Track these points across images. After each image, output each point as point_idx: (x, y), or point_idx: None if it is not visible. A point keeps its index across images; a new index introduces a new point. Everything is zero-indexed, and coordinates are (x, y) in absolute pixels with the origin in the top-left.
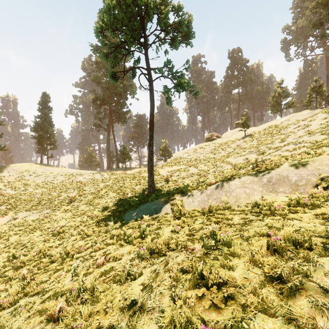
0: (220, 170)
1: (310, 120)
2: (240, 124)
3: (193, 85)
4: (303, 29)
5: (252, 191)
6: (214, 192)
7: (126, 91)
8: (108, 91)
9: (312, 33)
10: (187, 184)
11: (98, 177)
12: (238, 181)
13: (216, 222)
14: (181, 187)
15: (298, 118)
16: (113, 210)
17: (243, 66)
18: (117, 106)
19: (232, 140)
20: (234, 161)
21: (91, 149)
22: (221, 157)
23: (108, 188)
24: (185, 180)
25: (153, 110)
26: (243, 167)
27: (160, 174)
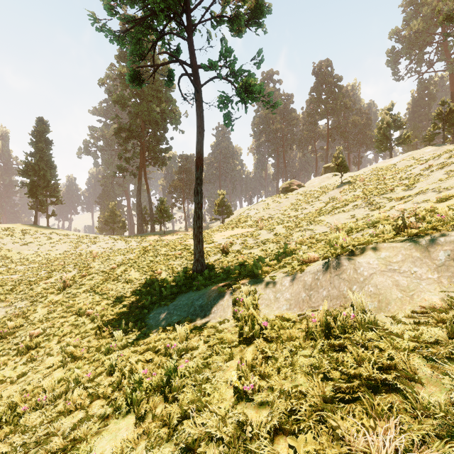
0: (310, 235)
1: (449, 156)
2: (331, 168)
3: (268, 93)
4: (418, 35)
5: (413, 280)
6: (321, 279)
7: (165, 119)
8: (139, 119)
9: (430, 40)
10: (258, 258)
11: (121, 245)
12: (374, 257)
13: (365, 385)
14: (249, 265)
15: (420, 158)
16: (131, 304)
17: (334, 85)
18: (152, 141)
19: (321, 190)
20: (331, 220)
21: (115, 204)
22: (307, 214)
23: (130, 264)
24: (255, 250)
25: (202, 134)
26: (355, 229)
27: (214, 241)
